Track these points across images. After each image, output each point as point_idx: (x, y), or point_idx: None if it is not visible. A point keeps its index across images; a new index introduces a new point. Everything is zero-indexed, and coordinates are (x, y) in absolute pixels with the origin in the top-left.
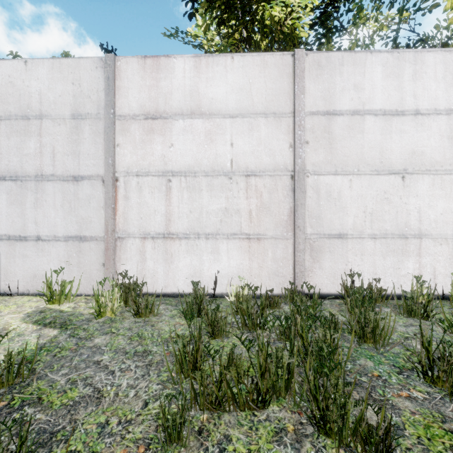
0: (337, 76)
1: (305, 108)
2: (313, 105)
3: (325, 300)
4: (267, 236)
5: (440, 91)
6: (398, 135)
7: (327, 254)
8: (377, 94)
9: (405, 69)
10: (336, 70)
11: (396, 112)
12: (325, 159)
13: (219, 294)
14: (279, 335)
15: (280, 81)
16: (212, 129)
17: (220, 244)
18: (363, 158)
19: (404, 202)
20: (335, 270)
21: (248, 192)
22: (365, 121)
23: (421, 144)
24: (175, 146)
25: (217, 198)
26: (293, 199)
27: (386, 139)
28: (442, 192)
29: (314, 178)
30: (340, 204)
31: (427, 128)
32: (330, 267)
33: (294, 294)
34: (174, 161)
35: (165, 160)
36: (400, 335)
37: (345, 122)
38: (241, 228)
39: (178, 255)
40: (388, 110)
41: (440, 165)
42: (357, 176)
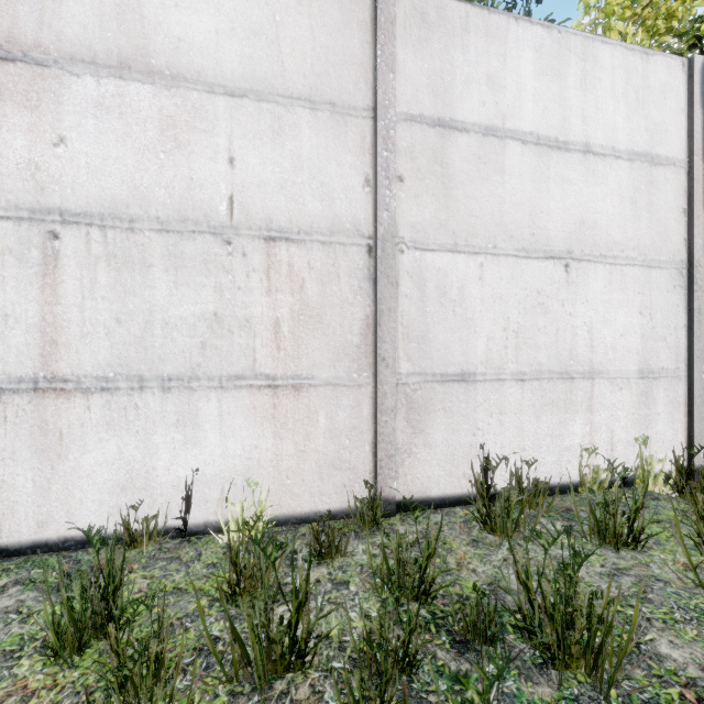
0: (457, 50)
1: (396, 105)
2: (413, 100)
3: (437, 512)
4: (315, 379)
5: (620, 118)
6: (559, 186)
7: (439, 415)
8: (526, 102)
9: (569, 66)
10: (456, 38)
11: (556, 143)
12: (436, 218)
13: (197, 527)
14: (349, 700)
15: (345, 33)
16: (180, 116)
17: (201, 403)
18: (503, 224)
19: (568, 313)
20: (455, 446)
21: (271, 277)
22: (507, 151)
23: (593, 208)
24: (73, 145)
25: (193, 289)
26: (372, 299)
27: (541, 192)
28: (623, 296)
29: (415, 255)
30: (464, 313)
31: (602, 180)
32: (444, 443)
33: (376, 509)
34: (68, 183)
35: (41, 178)
36: (619, 616)
37: (472, 146)
38: (255, 364)
39: (79, 435)
40: (543, 136)
41: (620, 249)
42: (492, 258)
